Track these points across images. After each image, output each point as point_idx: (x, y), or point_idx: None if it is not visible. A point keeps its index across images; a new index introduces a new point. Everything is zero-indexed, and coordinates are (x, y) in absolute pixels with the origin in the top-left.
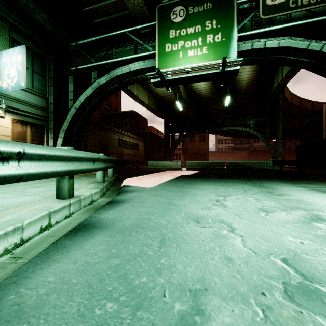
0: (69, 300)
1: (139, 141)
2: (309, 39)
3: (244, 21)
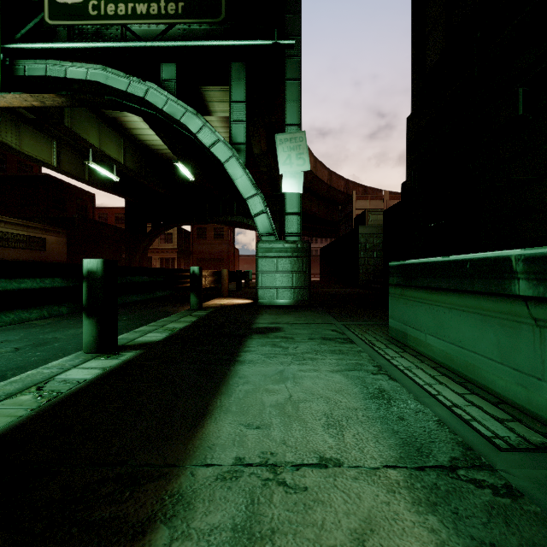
0: None
1: (51, 234)
2: (131, 75)
3: (31, 23)
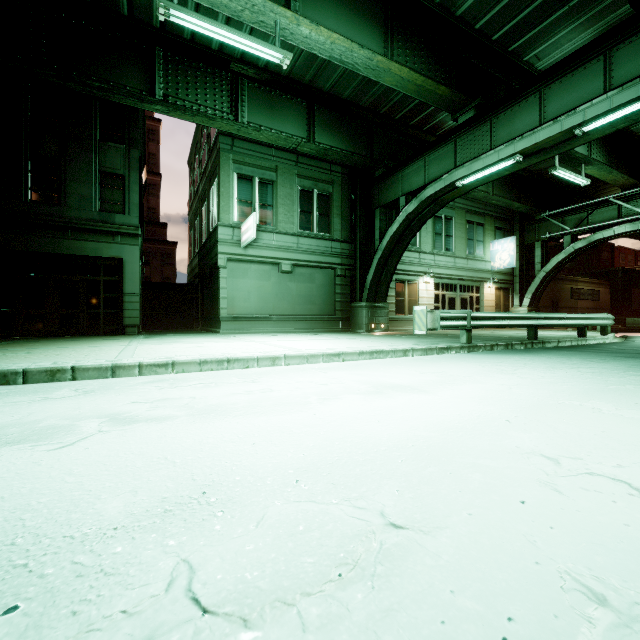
0: None
1: (601, 287)
2: None
3: None
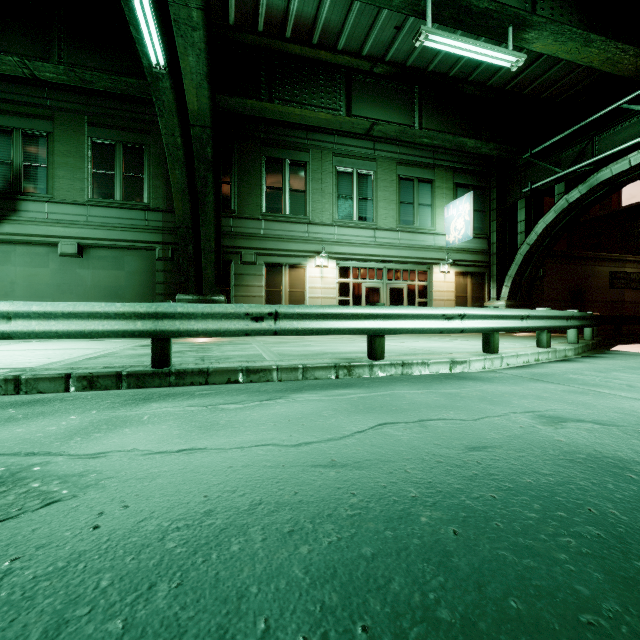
0: (567, 367)
1: None
2: None
3: None
